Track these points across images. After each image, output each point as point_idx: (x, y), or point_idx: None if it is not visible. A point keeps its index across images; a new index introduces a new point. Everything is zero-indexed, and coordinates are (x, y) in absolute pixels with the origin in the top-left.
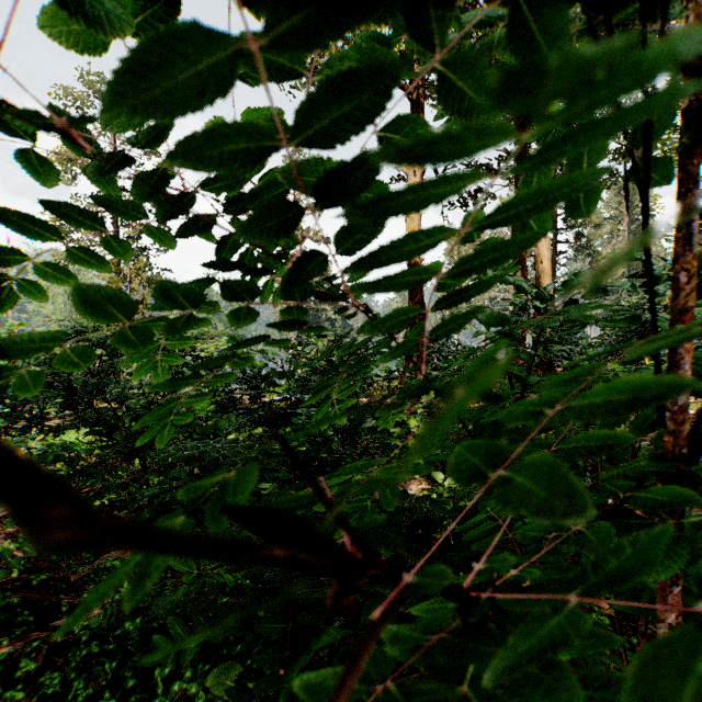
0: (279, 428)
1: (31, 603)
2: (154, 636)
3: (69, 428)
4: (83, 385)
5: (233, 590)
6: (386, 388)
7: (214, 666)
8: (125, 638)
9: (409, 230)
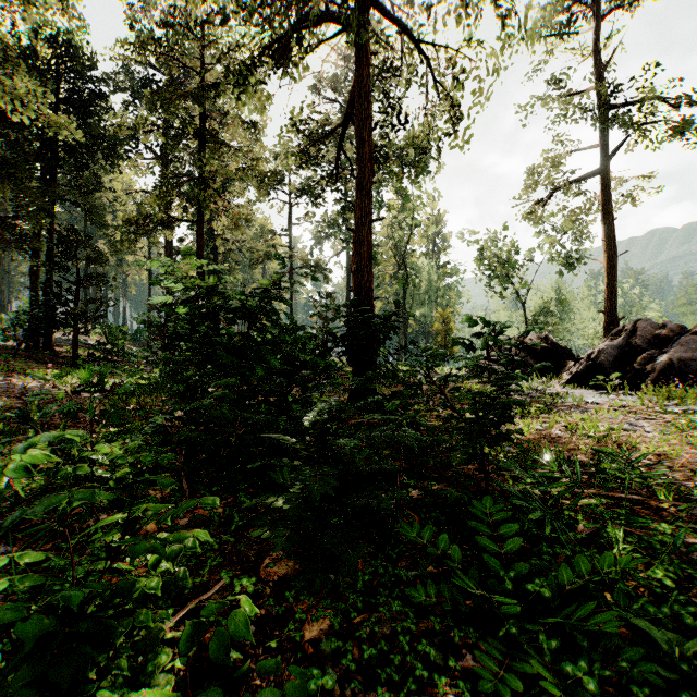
0: None
1: None
2: None
3: None
4: None
5: None
6: None
7: None
8: None
9: None
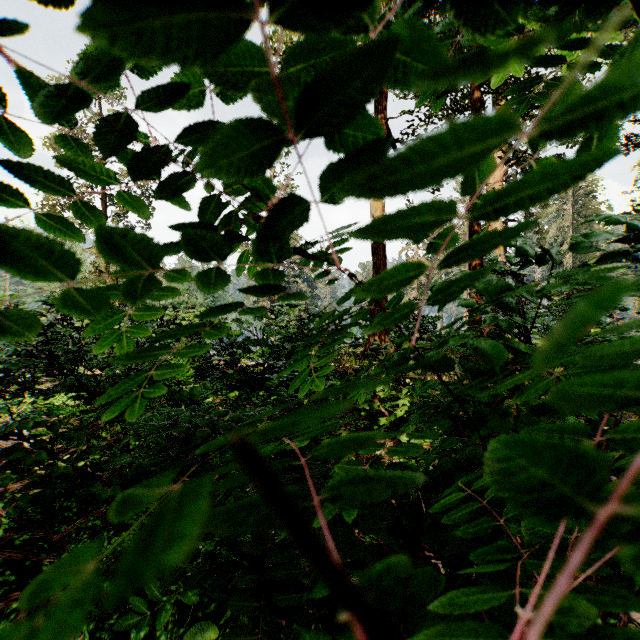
0: (253, 391)
1: (15, 562)
2: (130, 598)
3: (59, 391)
4: (67, 352)
5: (206, 557)
6: (352, 354)
7: (189, 626)
8: (103, 599)
9: (373, 209)
